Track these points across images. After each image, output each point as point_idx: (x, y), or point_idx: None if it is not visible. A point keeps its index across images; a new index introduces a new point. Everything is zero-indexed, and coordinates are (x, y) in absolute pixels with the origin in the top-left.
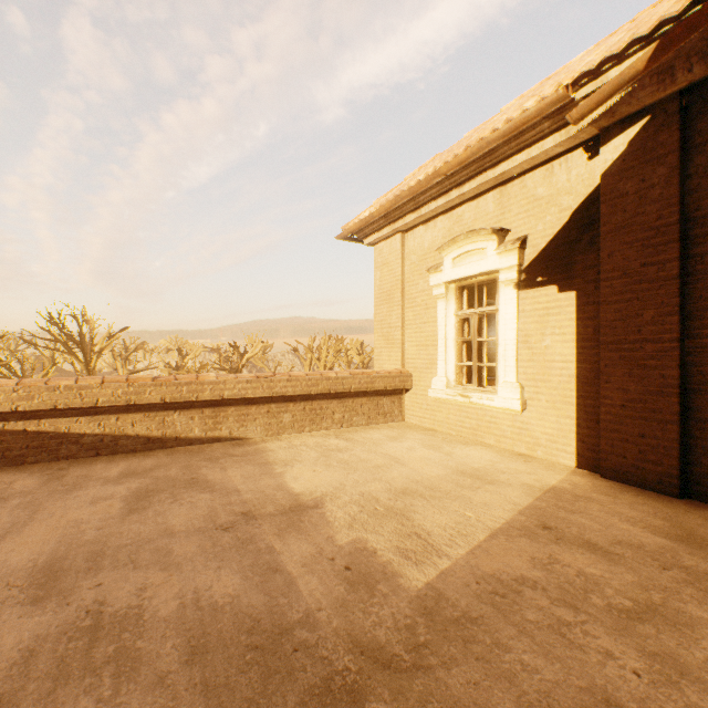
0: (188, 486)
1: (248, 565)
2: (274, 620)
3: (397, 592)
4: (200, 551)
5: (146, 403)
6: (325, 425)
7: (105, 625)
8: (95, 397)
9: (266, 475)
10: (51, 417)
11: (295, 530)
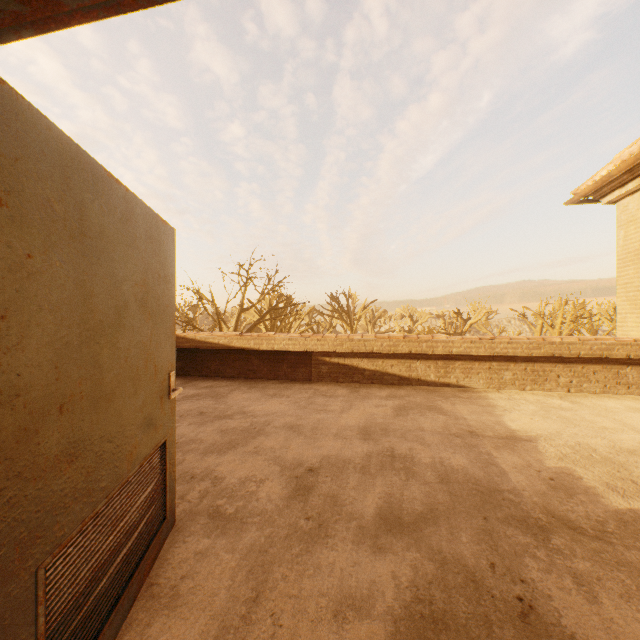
0: (429, 409)
1: (472, 457)
2: (490, 484)
3: (594, 503)
4: (441, 442)
5: (399, 353)
6: (548, 387)
7: (396, 456)
8: (371, 347)
9: (486, 413)
10: (349, 357)
11: (509, 449)
